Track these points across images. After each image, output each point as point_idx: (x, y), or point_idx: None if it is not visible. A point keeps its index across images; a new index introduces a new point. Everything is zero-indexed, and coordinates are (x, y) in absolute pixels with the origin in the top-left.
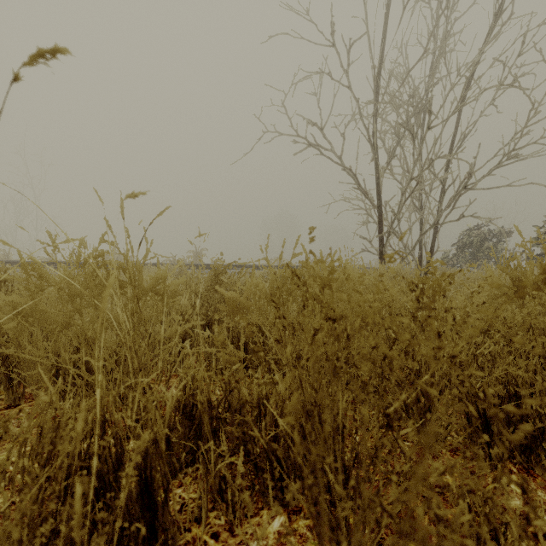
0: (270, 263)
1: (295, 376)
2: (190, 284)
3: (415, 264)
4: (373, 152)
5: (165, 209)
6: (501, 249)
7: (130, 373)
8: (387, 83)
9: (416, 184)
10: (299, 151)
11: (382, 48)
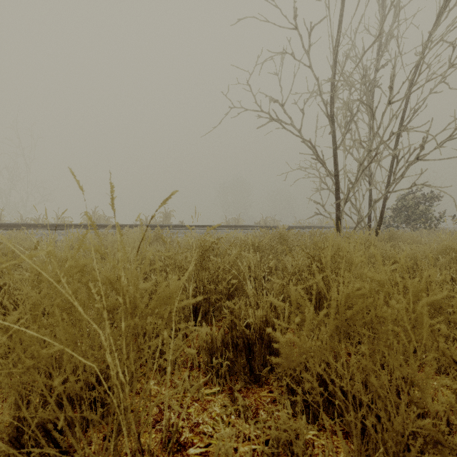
0: (229, 222)
1: (321, 395)
2: (173, 258)
3: (367, 227)
4: (330, 126)
5: (171, 195)
6: (432, 211)
7: (121, 423)
8: (345, 62)
9: (374, 155)
10: (262, 125)
11: (340, 31)
